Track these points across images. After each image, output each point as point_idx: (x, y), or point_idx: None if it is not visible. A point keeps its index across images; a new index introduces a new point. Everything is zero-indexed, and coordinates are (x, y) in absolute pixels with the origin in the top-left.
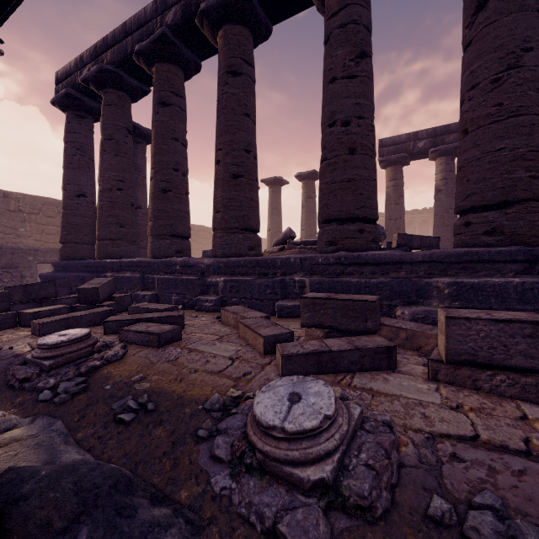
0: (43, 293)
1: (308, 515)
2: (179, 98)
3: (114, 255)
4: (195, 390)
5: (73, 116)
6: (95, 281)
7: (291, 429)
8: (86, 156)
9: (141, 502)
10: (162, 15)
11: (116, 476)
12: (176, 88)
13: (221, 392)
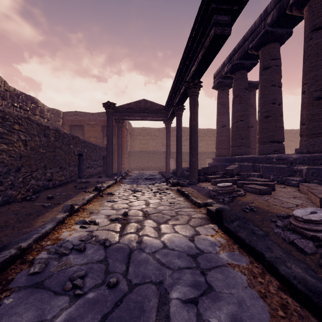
0: (212, 170)
1: (305, 240)
2: (276, 60)
3: (238, 154)
4: (274, 210)
5: (220, 91)
6: (231, 166)
7: (305, 218)
8: (225, 107)
9: (250, 224)
10: (264, 21)
11: (244, 216)
12: (273, 55)
13: (286, 213)
